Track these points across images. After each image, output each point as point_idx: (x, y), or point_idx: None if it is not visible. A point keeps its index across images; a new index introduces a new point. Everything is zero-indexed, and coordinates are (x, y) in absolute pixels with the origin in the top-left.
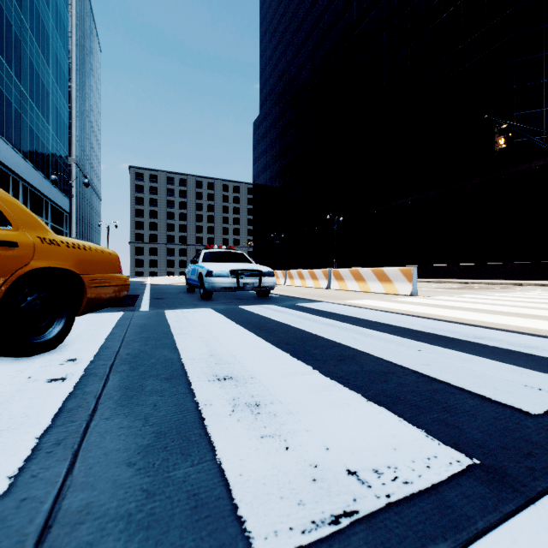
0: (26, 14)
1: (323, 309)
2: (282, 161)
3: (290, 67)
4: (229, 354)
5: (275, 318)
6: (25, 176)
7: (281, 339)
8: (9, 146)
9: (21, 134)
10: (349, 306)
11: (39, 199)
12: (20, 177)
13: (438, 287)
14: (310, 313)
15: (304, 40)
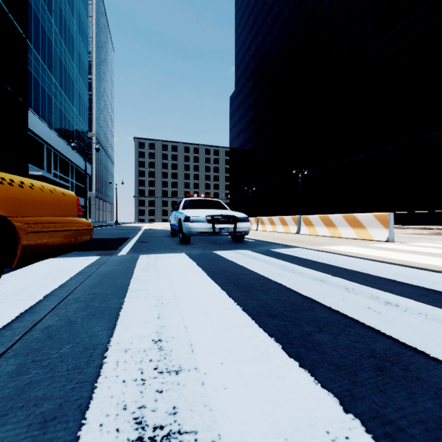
0: (56, 22)
1: (302, 256)
2: (253, 127)
3: (260, 48)
4: (184, 339)
5: (251, 267)
6: (55, 146)
7: (262, 305)
8: (44, 123)
9: (53, 113)
10: (330, 254)
11: (66, 164)
12: (51, 147)
13: (406, 232)
14: (289, 262)
15: (272, 24)
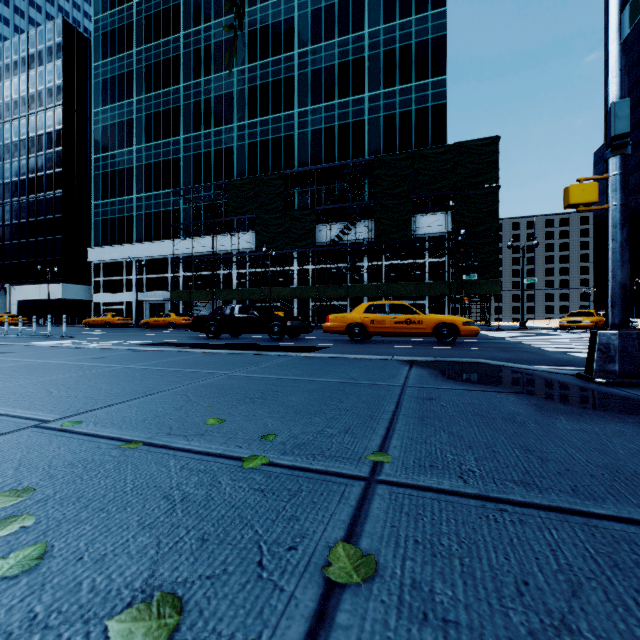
0: None
1: None
2: (639, 196)
3: None
4: None
5: None
6: None
7: None
8: None
9: None
10: None
11: None
12: None
13: None
14: None
15: None
